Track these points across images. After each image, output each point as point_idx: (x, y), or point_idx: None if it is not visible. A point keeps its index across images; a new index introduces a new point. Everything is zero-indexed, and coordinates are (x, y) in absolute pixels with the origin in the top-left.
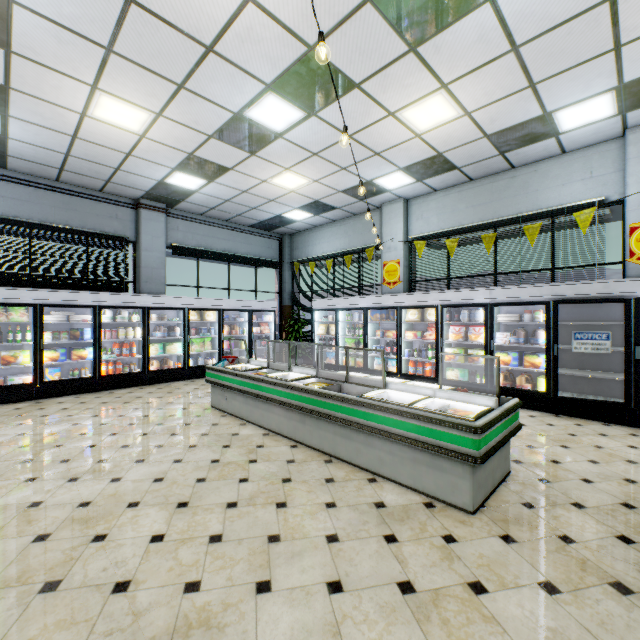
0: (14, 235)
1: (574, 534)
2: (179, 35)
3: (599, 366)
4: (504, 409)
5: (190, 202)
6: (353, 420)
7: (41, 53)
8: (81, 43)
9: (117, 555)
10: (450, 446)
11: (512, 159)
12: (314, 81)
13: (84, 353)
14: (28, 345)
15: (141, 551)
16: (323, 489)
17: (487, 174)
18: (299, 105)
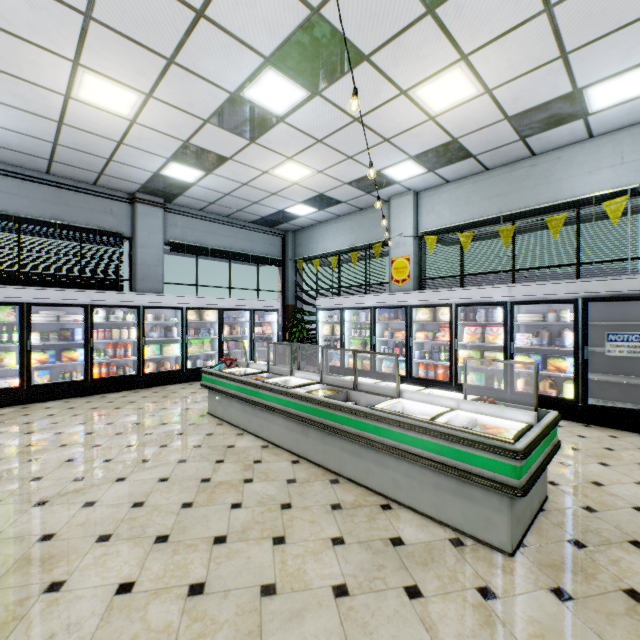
0: (5, 231)
1: None
2: None
3: (633, 371)
4: (544, 425)
5: (188, 196)
6: (363, 435)
7: (13, 21)
8: (56, 8)
9: (71, 613)
10: (483, 472)
11: (533, 145)
12: (318, 53)
13: (75, 355)
14: (16, 346)
15: (102, 607)
16: (329, 519)
17: (504, 163)
18: (302, 83)
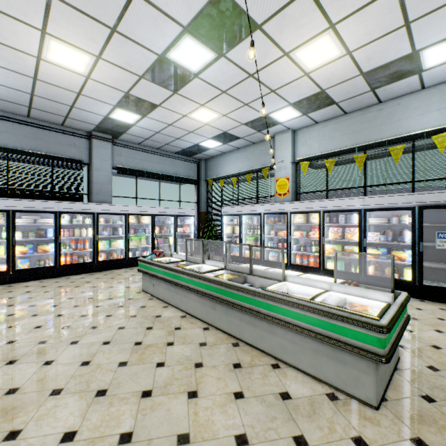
0: None
1: None
2: None
3: None
4: (399, 304)
5: (130, 134)
6: (257, 310)
7: None
8: None
9: None
10: (353, 342)
11: (380, 95)
12: (223, 23)
13: (47, 248)
14: (4, 241)
15: None
16: (231, 376)
17: (358, 108)
18: (211, 47)
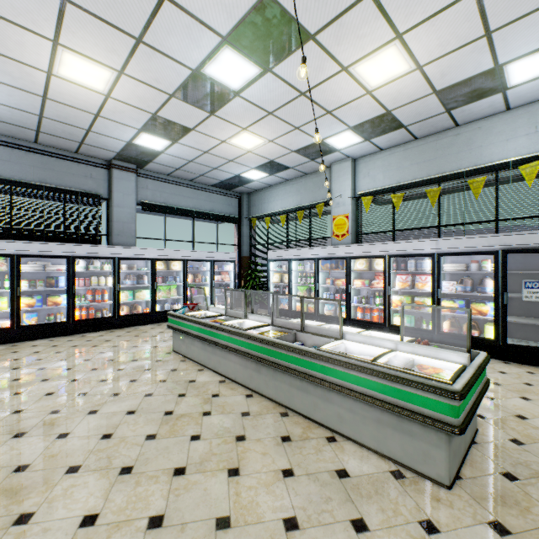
0: None
1: None
2: None
3: None
4: (477, 366)
5: (157, 163)
6: (310, 373)
7: None
8: None
9: None
10: (422, 410)
11: (457, 117)
12: (269, 32)
13: (59, 299)
14: (7, 292)
15: None
16: (279, 451)
17: (431, 132)
18: (255, 60)
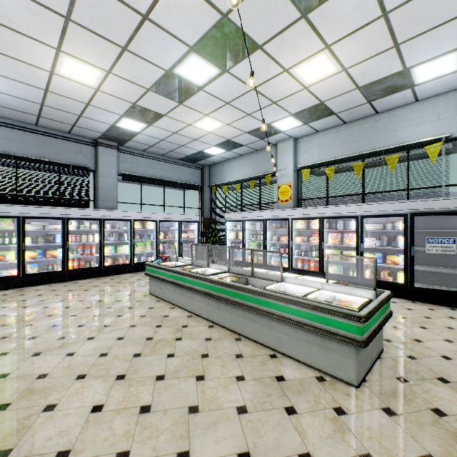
0: (6, 166)
1: (444, 407)
2: (121, 5)
3: (445, 264)
4: (380, 300)
5: (135, 141)
6: (257, 307)
7: (16, 22)
8: (46, 13)
9: (62, 424)
10: (338, 331)
11: (377, 106)
12: (227, 43)
13: (56, 253)
14: (14, 247)
15: (82, 421)
16: (234, 364)
17: (357, 118)
18: (215, 63)
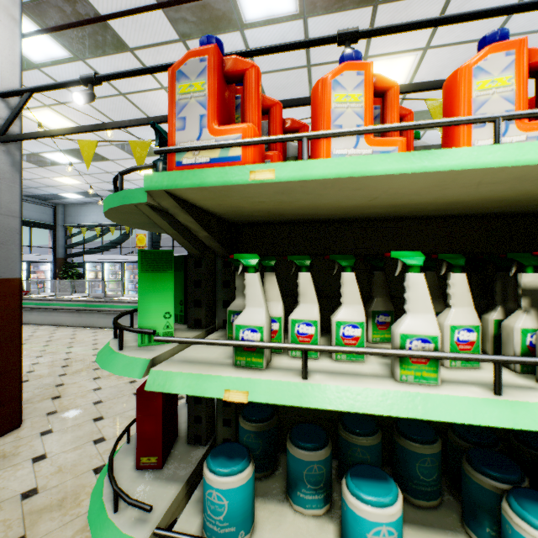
0: None
1: None
2: None
3: None
4: None
5: None
6: (107, 309)
7: None
8: None
9: None
10: None
11: None
12: None
13: None
14: None
15: None
16: (92, 334)
17: None
18: (78, 158)
